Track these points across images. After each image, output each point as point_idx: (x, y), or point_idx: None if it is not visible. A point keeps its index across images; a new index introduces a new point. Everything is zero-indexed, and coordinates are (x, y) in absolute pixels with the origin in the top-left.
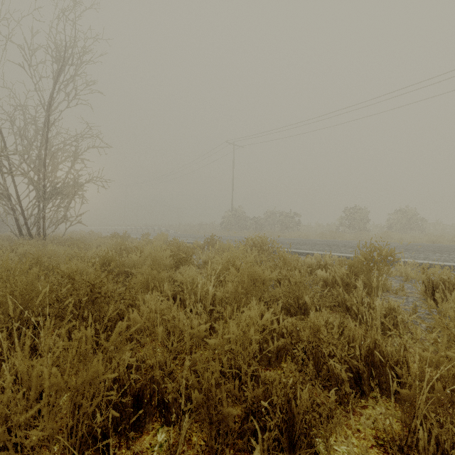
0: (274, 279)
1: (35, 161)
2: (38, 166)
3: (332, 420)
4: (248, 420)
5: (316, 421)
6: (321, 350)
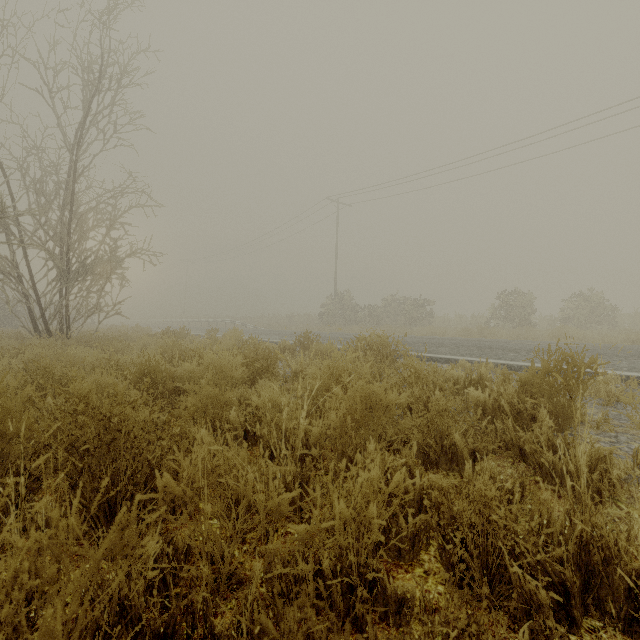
0: (403, 405)
1: (56, 226)
2: (60, 234)
3: None
4: None
5: None
6: (494, 540)
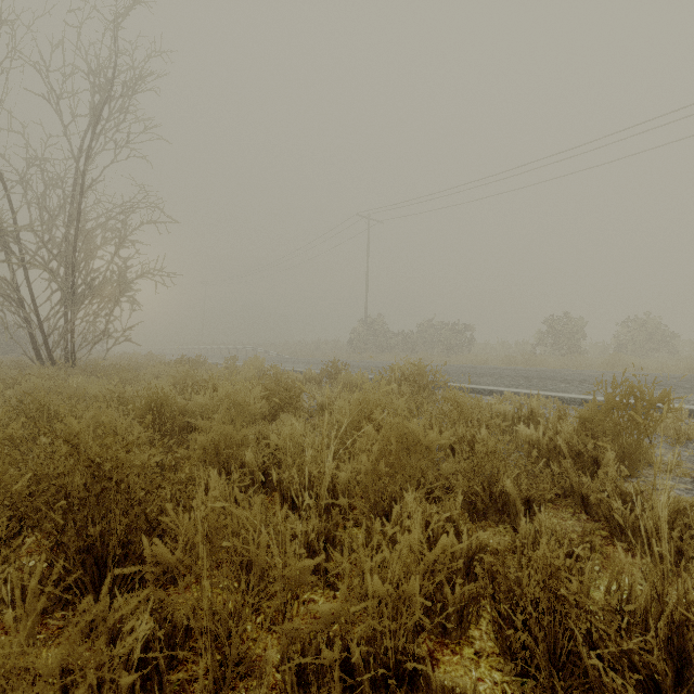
0: (446, 446)
1: (60, 244)
2: (65, 253)
3: None
4: None
5: None
6: (563, 619)
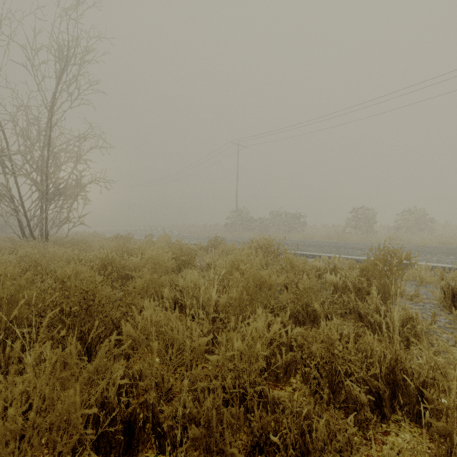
0: (281, 284)
1: (38, 161)
2: (41, 167)
3: (353, 455)
4: (255, 453)
5: (334, 456)
6: (336, 366)
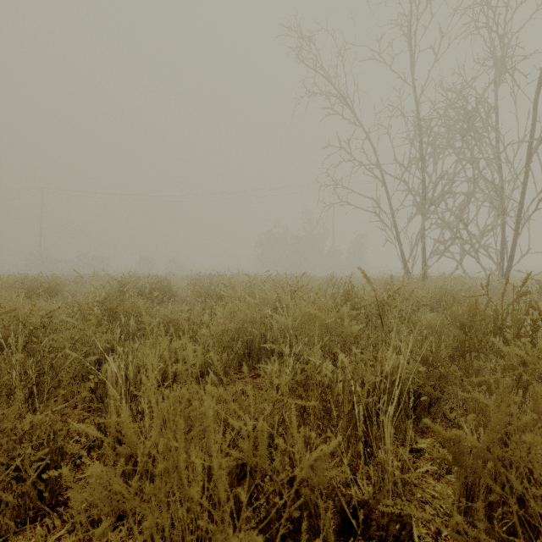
0: None
1: None
2: None
3: None
4: None
5: None
6: None
